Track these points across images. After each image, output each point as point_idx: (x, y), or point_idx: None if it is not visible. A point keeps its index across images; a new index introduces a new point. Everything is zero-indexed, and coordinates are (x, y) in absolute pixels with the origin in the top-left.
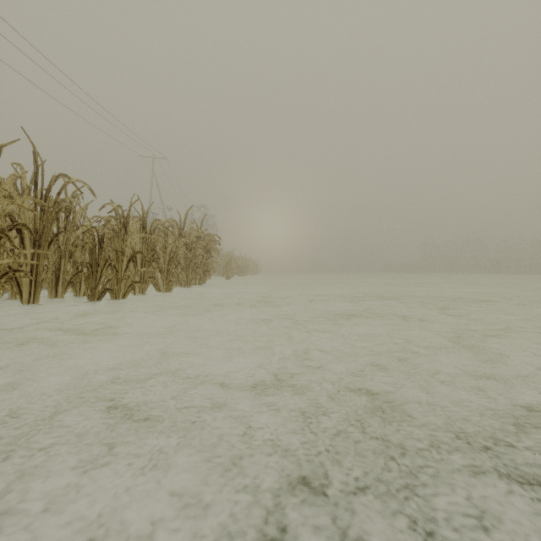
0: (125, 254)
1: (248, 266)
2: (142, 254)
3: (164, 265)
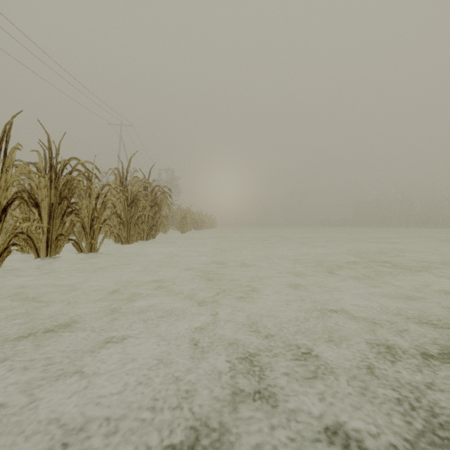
0: None
1: (204, 221)
2: (23, 199)
3: (88, 217)
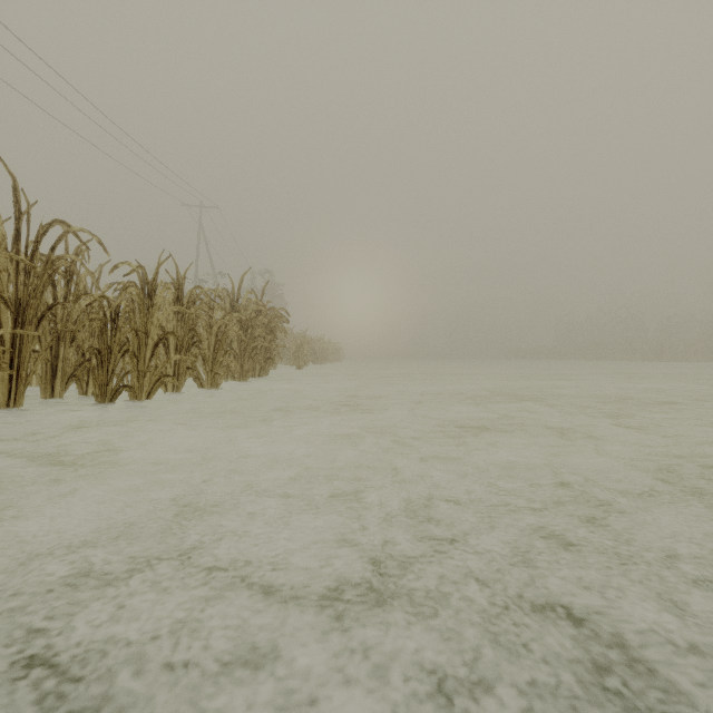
0: (150, 335)
1: (326, 351)
2: (174, 335)
3: (208, 350)
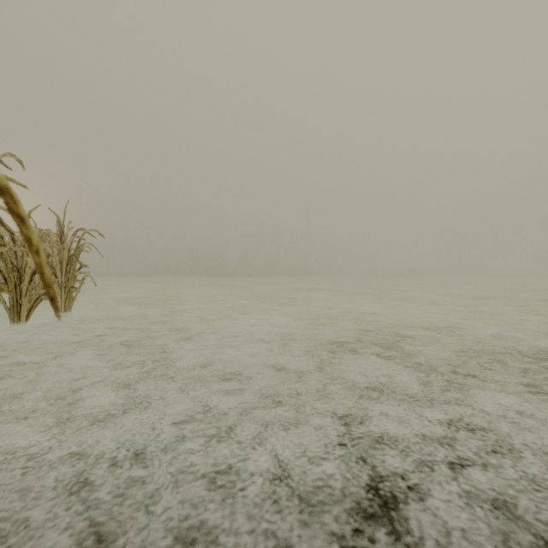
0: None
1: None
2: None
3: None
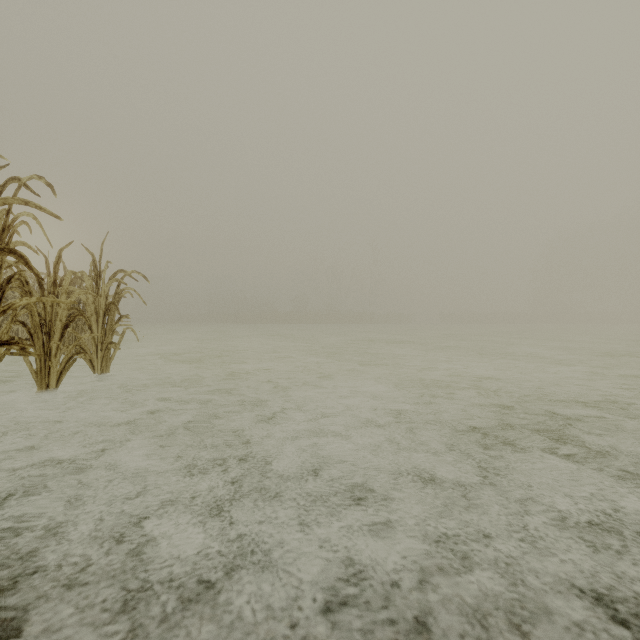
0: None
1: None
2: None
3: None
